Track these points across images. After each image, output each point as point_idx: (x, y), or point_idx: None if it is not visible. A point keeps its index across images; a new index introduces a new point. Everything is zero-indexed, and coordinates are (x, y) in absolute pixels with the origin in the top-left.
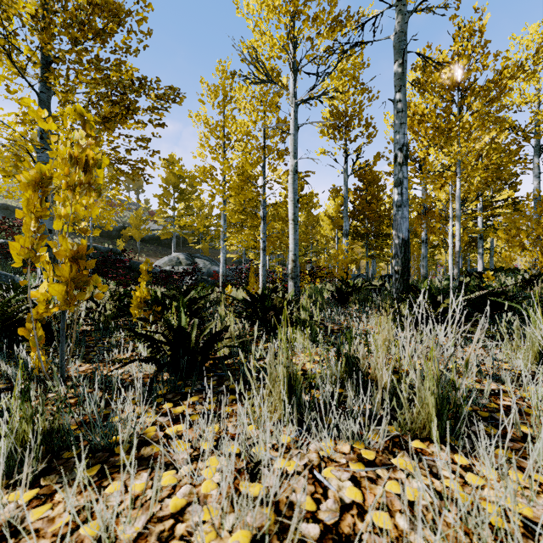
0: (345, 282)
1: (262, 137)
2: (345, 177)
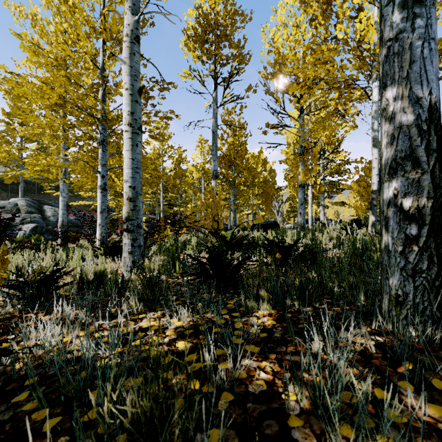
0: (219, 235)
1: None
2: (215, 108)
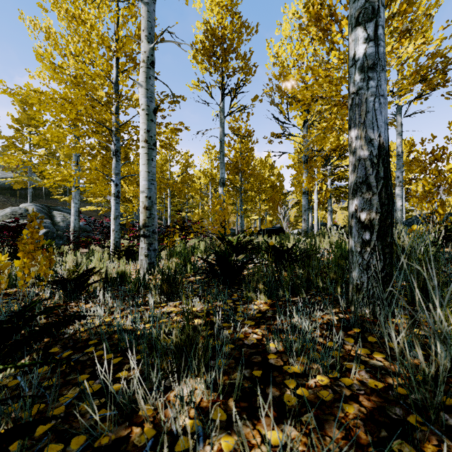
0: (226, 240)
1: (114, 44)
2: (222, 118)
